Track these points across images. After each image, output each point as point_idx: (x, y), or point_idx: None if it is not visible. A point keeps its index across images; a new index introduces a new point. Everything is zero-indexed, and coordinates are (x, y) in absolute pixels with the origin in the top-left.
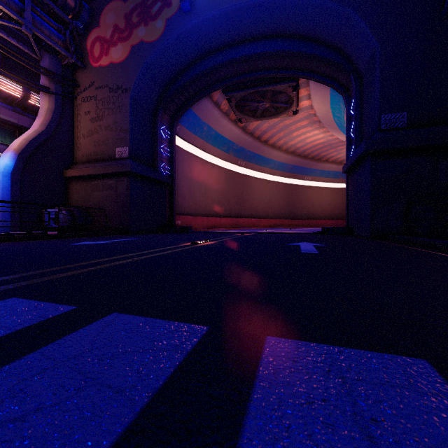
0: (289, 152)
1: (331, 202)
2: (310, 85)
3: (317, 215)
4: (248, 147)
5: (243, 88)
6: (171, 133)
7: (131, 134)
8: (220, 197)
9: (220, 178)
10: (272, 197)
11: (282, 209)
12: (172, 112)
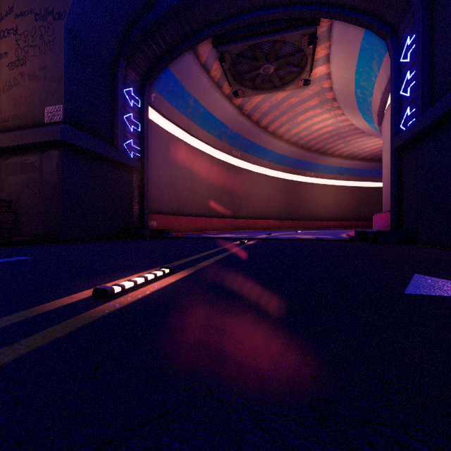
0: (291, 142)
1: (335, 201)
2: (333, 33)
3: (320, 216)
4: (245, 133)
5: (242, 38)
6: (141, 100)
7: (67, 85)
8: (210, 193)
9: (211, 170)
10: (271, 194)
11: (282, 209)
12: (142, 69)
